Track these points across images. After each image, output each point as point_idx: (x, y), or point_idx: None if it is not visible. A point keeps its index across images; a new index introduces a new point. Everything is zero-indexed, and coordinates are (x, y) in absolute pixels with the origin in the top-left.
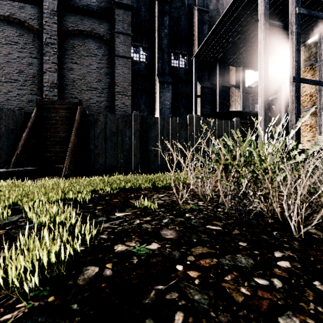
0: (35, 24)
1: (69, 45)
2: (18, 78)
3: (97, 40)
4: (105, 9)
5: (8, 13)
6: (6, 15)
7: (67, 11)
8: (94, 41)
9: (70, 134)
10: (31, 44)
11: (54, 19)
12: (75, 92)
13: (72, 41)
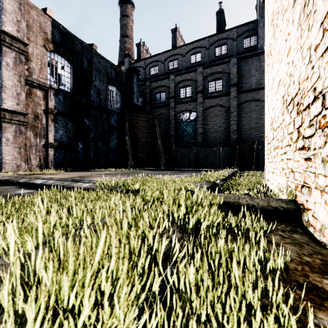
0: (226, 105)
1: (241, 109)
2: (219, 130)
3: (256, 102)
4: (260, 84)
5: (216, 103)
6: (215, 105)
7: (240, 94)
8: (254, 103)
9: (251, 155)
10: (224, 114)
11: (235, 100)
12: (244, 131)
13: (242, 107)
